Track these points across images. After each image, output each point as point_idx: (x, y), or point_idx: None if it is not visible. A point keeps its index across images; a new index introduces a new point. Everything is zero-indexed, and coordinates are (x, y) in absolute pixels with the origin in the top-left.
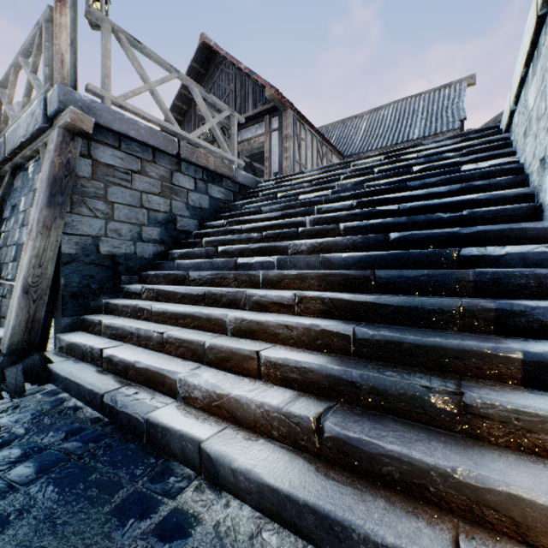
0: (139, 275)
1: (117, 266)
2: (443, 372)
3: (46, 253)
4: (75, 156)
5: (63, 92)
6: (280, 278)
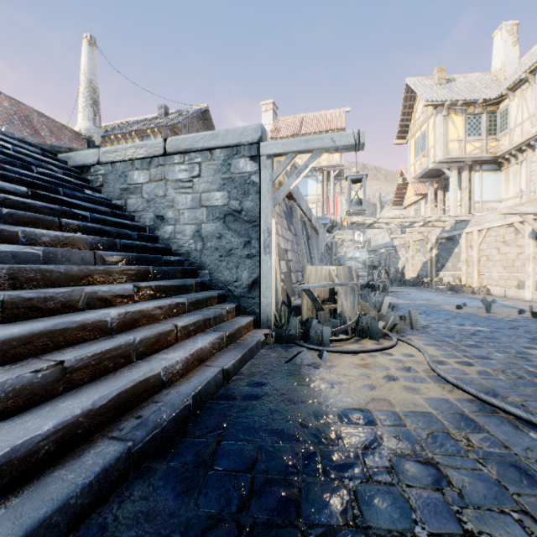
0: None
1: None
2: (207, 307)
3: None
4: None
5: None
6: (87, 273)
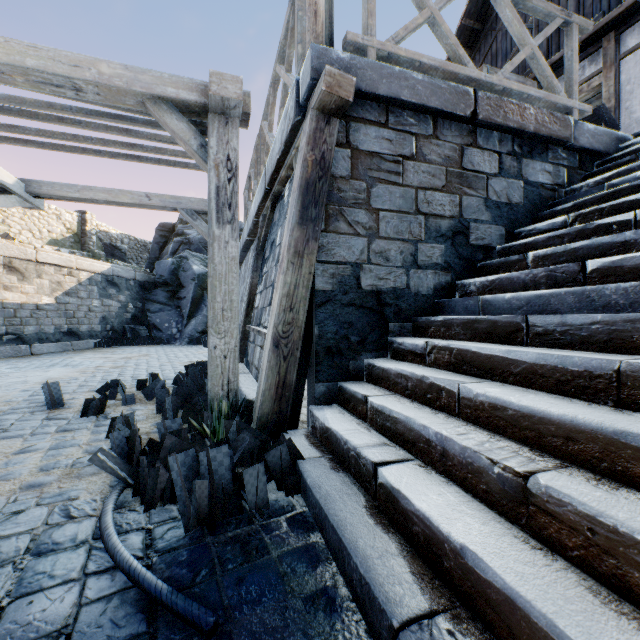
0: (414, 322)
1: (383, 308)
2: None
3: (297, 291)
4: (330, 147)
5: (316, 55)
6: None
